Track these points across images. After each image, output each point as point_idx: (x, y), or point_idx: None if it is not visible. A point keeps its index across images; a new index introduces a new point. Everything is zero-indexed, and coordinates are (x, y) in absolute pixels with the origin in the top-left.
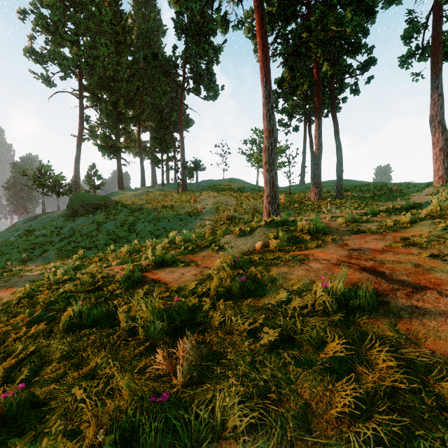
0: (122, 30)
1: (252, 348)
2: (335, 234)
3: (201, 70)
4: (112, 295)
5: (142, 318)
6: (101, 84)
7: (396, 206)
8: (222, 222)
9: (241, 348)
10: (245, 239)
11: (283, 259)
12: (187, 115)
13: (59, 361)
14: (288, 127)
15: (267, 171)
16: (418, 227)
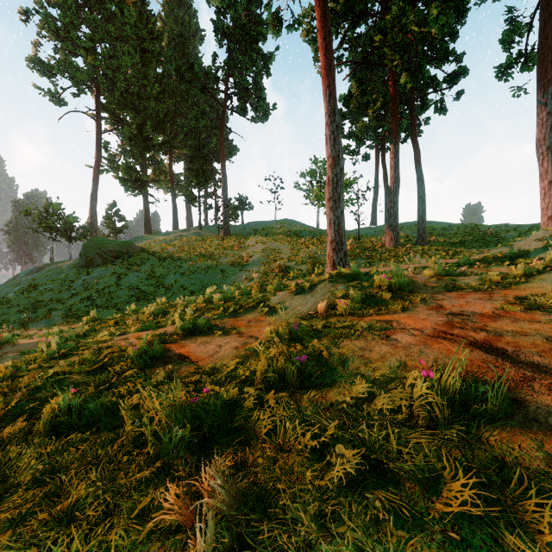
0: (149, 35)
1: (320, 484)
2: (424, 291)
3: (248, 84)
4: (121, 377)
5: (153, 423)
6: (124, 102)
7: (496, 254)
8: (274, 274)
9: (302, 486)
10: (303, 298)
11: (357, 328)
12: (231, 141)
13: (28, 487)
14: (356, 155)
15: (331, 209)
16: (535, 282)
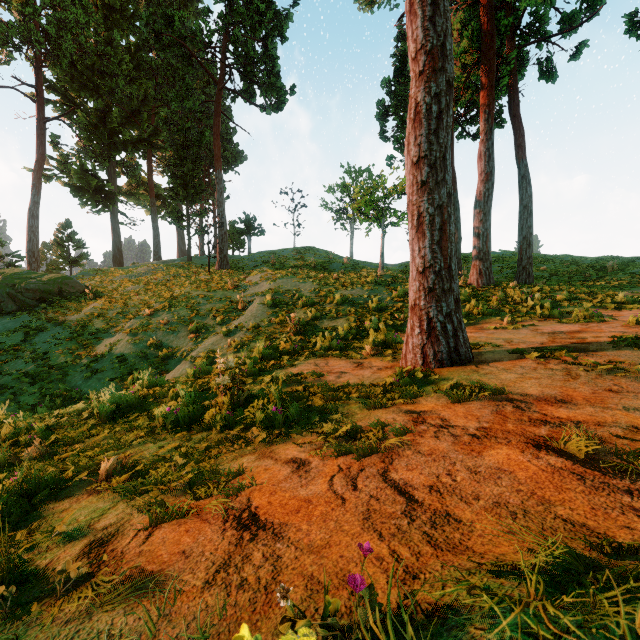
0: None
1: None
2: None
3: (255, 54)
4: None
5: None
6: (80, 80)
7: None
8: (285, 338)
9: None
10: None
11: None
12: (236, 144)
13: None
14: None
15: (424, 186)
16: None
